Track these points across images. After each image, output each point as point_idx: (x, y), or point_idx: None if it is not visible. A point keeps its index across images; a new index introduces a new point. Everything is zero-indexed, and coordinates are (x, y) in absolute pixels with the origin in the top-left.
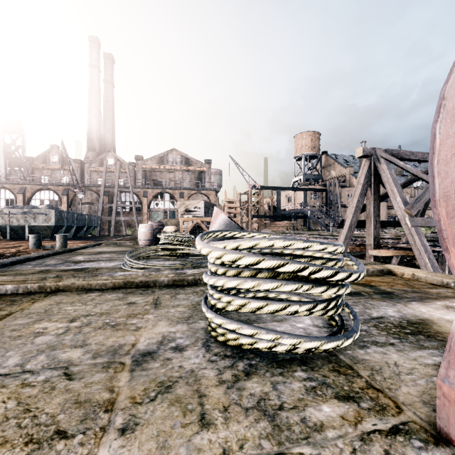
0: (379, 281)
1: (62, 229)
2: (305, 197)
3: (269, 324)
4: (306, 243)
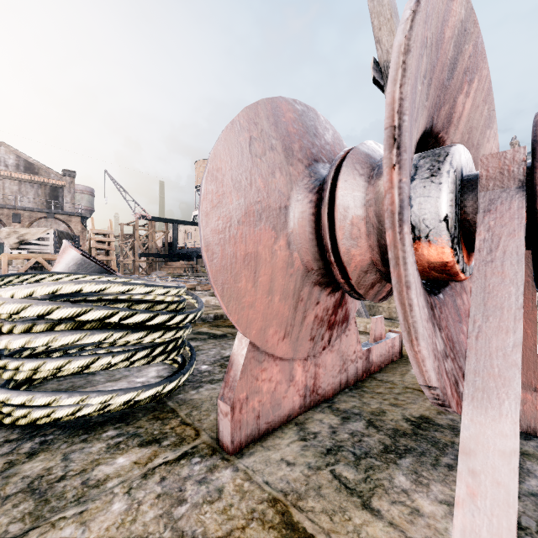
0: None
1: None
2: None
3: (100, 386)
4: (126, 286)
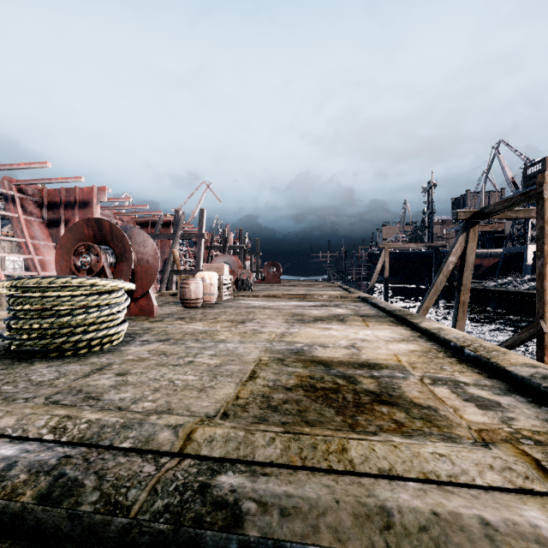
0: None
1: None
2: None
3: None
4: None
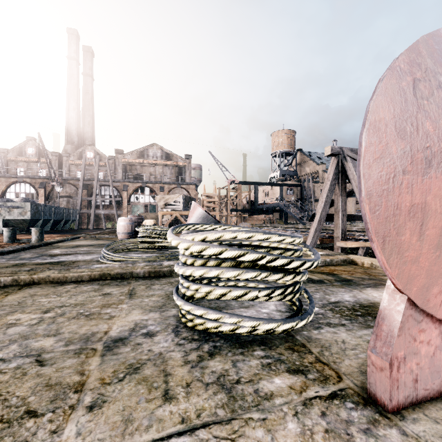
0: (342, 270)
1: (38, 223)
2: (281, 192)
3: (237, 310)
4: (265, 235)
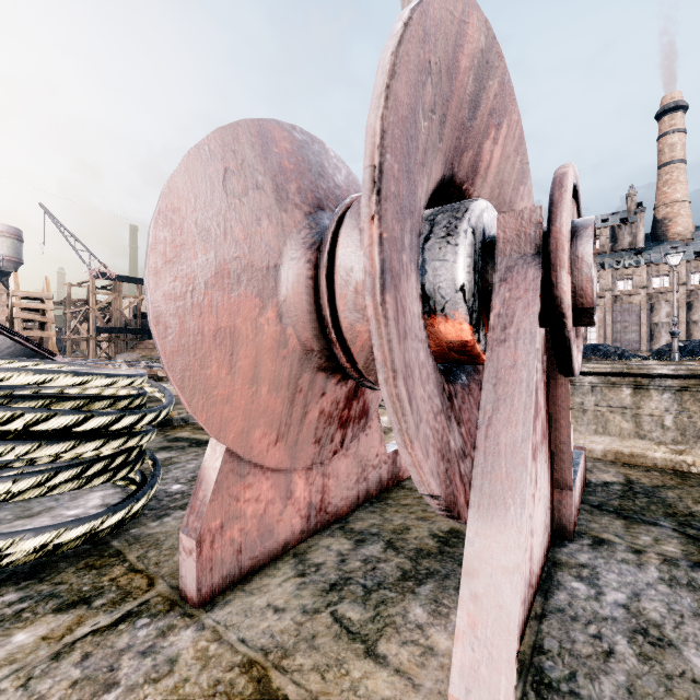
0: None
1: None
2: None
3: (4, 527)
4: (40, 375)
